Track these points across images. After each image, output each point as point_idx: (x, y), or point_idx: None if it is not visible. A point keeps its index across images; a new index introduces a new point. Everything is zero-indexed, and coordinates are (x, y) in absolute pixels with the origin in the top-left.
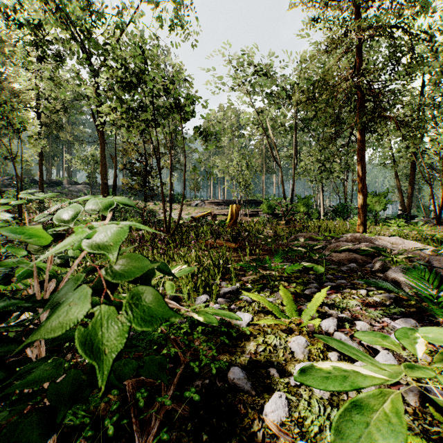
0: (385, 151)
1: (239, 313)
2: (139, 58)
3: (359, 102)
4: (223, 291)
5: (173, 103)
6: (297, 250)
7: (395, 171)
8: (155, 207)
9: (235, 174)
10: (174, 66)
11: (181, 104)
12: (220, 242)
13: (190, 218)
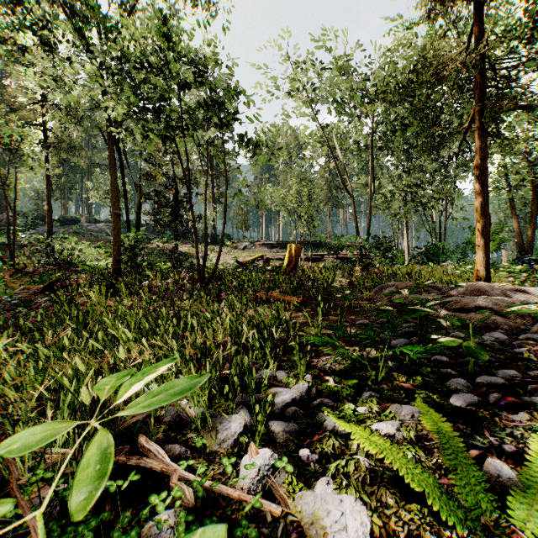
0: (499, 172)
1: (326, 489)
2: (156, 25)
3: (479, 89)
4: (280, 400)
5: (207, 97)
6: (417, 312)
7: (509, 199)
8: (192, 250)
9: (294, 207)
10: (208, 43)
11: (219, 99)
12: (274, 295)
13: (235, 263)
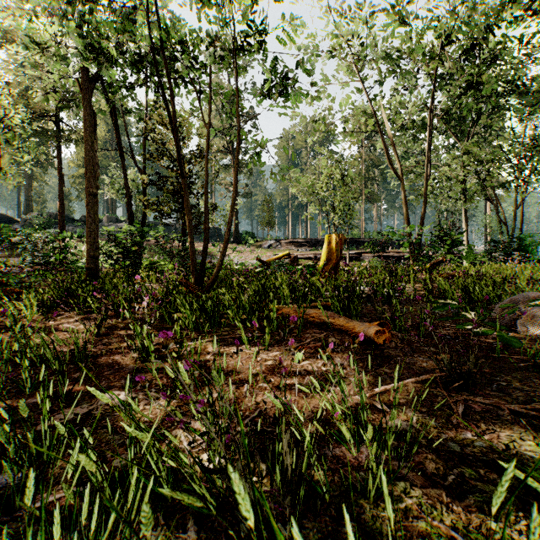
0: None
1: None
2: None
3: None
4: None
5: None
6: None
7: None
8: (213, 249)
9: (326, 197)
10: None
11: None
12: (313, 313)
13: (258, 263)
